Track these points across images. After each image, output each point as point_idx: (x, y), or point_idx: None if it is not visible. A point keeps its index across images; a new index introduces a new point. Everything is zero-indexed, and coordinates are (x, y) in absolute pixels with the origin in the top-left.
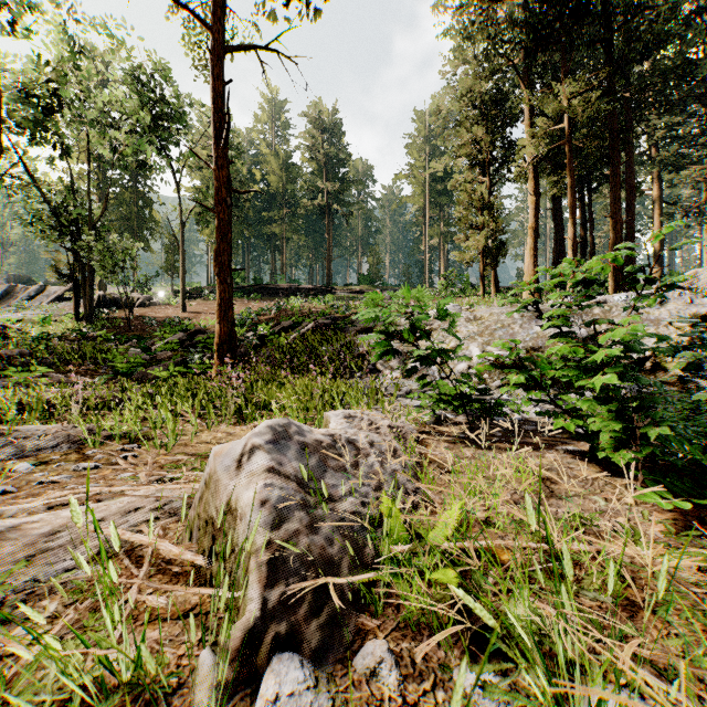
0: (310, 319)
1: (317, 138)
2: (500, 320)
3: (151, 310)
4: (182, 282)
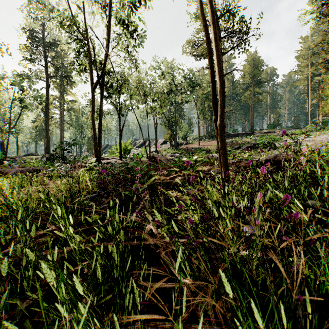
0: (245, 145)
1: (246, 69)
2: (321, 140)
3: (189, 145)
4: (198, 136)
